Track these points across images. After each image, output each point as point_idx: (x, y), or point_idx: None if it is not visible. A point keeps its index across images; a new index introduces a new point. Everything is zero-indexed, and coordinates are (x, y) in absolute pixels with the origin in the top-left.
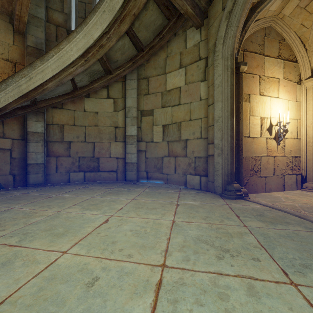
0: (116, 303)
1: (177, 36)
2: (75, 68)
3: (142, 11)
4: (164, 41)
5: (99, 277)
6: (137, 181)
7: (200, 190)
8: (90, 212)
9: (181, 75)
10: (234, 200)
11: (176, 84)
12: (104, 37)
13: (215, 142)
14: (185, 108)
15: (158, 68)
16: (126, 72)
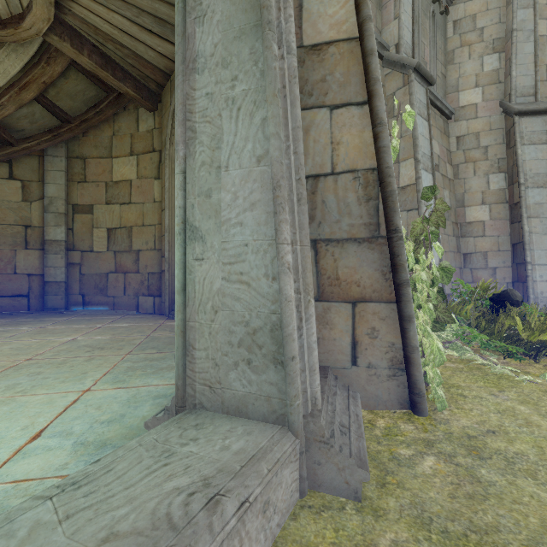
0: None
1: (127, 112)
2: None
3: (60, 78)
4: (105, 116)
5: None
6: (66, 309)
7: (153, 314)
8: None
9: (133, 164)
10: None
11: (126, 175)
12: None
13: (166, 255)
14: (137, 210)
15: (101, 147)
16: (44, 146)
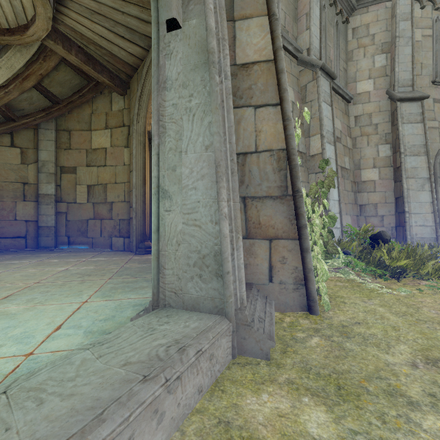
0: None
1: (103, 95)
2: None
3: (52, 71)
4: (86, 98)
5: None
6: (55, 247)
7: (123, 251)
8: None
9: (107, 136)
10: (142, 255)
11: (102, 144)
12: (1, 91)
13: (133, 206)
14: (111, 171)
15: (83, 122)
16: (39, 121)
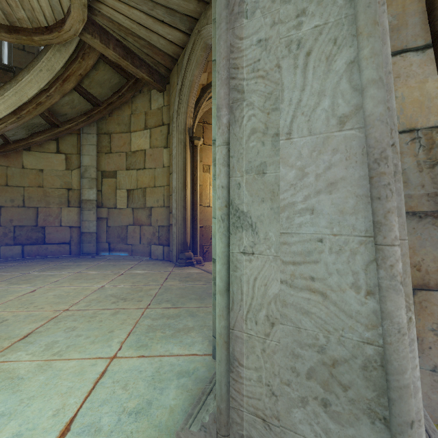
0: (16, 327)
1: (142, 94)
2: (4, 125)
3: (92, 70)
4: (125, 98)
5: (9, 319)
6: (96, 254)
7: (163, 260)
8: (18, 286)
9: (146, 137)
10: (183, 267)
11: (141, 146)
12: (43, 95)
13: (173, 211)
14: (150, 174)
15: (122, 124)
16: (81, 126)
